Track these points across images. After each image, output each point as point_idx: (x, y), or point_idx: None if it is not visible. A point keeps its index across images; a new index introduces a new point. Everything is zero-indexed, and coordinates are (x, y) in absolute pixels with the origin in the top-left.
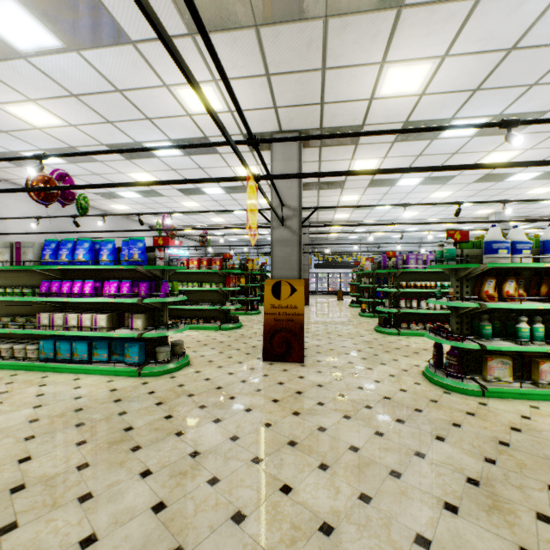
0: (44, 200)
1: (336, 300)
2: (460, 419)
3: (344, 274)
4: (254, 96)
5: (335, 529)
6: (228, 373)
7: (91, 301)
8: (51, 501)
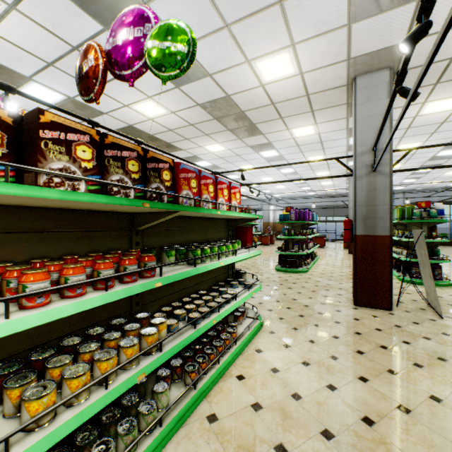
0: None
1: None
2: None
3: None
4: None
5: None
6: None
7: None
8: None
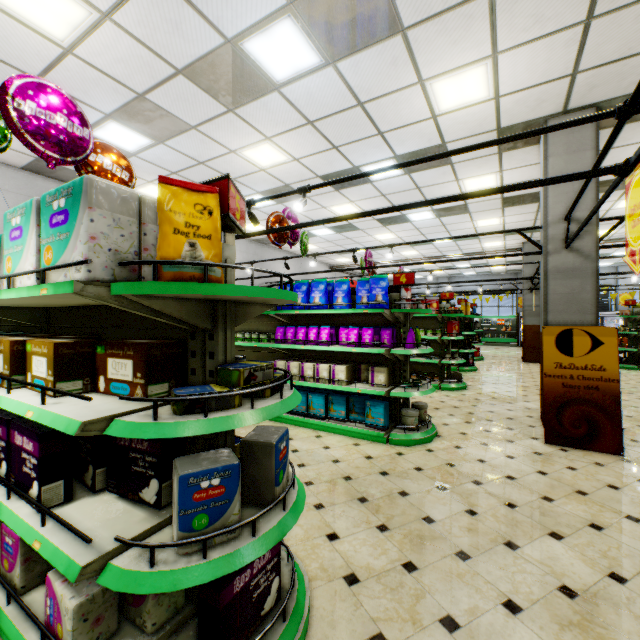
0: (279, 241)
1: None
2: None
3: None
4: (546, 64)
5: None
6: (504, 455)
7: (330, 349)
8: (405, 614)
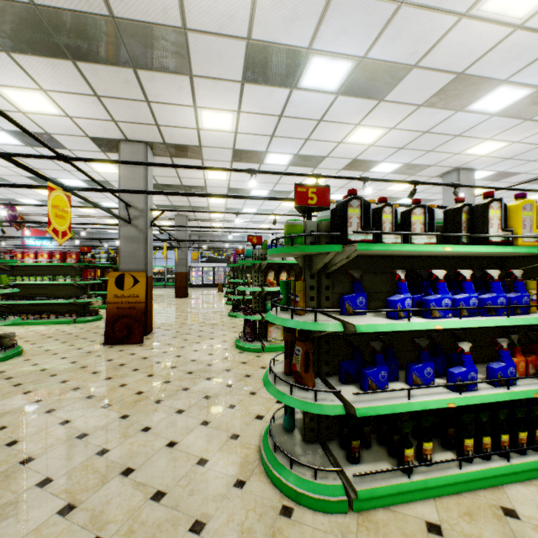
0: None
1: (217, 292)
2: (233, 367)
3: (228, 268)
4: (90, 109)
5: (89, 435)
6: (61, 358)
7: None
8: None
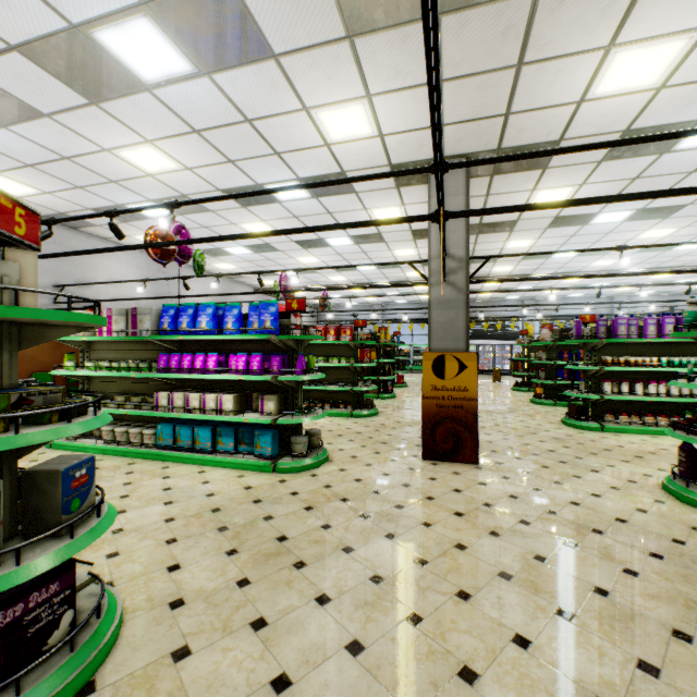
0: (162, 258)
1: (491, 381)
2: None
3: (499, 347)
4: (416, 113)
5: None
6: (381, 473)
7: (216, 378)
8: (219, 624)
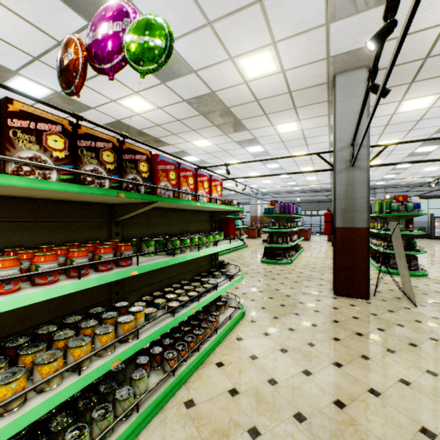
0: None
1: None
2: None
3: None
4: None
5: None
6: None
7: None
8: None
